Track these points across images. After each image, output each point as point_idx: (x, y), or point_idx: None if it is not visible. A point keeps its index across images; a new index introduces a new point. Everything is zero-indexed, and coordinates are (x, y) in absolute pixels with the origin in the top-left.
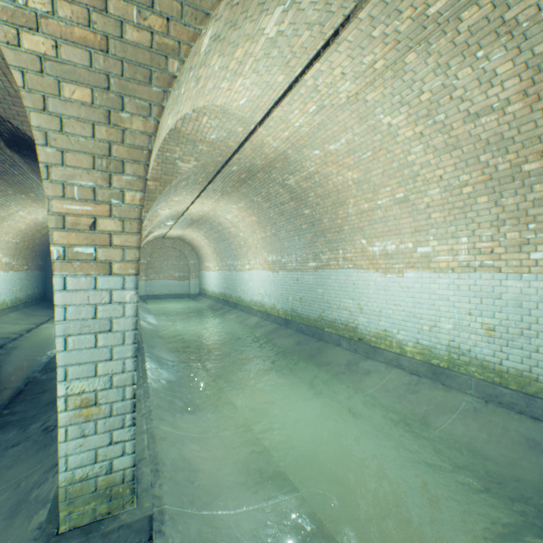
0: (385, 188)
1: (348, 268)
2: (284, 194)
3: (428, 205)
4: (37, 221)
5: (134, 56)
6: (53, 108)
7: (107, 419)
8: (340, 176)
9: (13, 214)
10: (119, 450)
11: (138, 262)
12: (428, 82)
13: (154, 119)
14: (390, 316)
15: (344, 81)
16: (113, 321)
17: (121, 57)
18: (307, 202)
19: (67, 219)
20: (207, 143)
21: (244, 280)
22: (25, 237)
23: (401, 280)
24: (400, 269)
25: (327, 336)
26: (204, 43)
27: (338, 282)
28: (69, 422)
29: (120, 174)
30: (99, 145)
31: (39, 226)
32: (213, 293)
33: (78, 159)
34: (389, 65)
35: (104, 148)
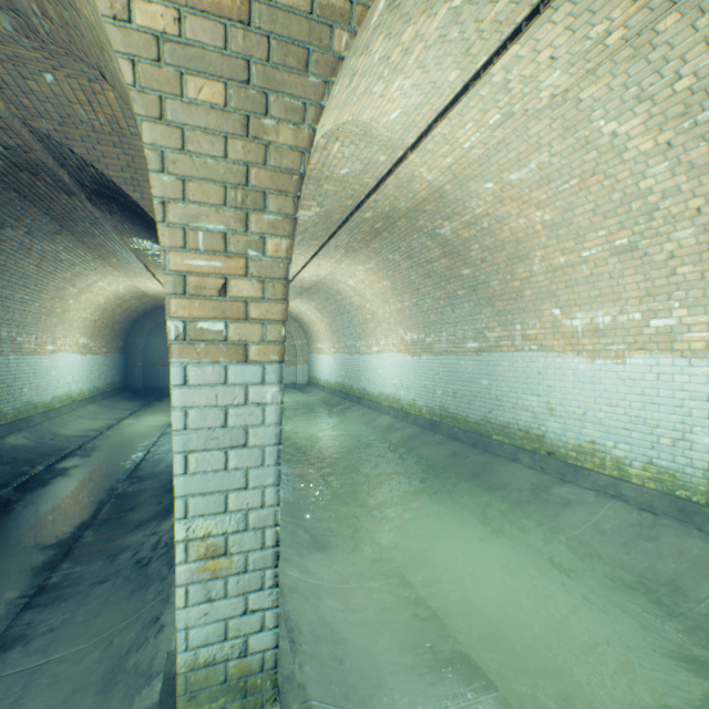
0: (596, 232)
1: (529, 350)
2: (433, 249)
3: (673, 255)
4: (118, 294)
5: (285, 28)
6: (171, 114)
7: (240, 576)
8: (523, 217)
9: (91, 285)
10: (256, 623)
11: (283, 343)
12: (693, 59)
13: (309, 126)
14: (601, 422)
15: (551, 71)
16: (248, 430)
17: (268, 30)
18: (467, 258)
19: (188, 280)
20: (335, 181)
21: (371, 366)
22: (104, 313)
23: (621, 368)
24: (620, 352)
25: (495, 446)
26: (378, 8)
27: (513, 371)
28: (189, 580)
29: (260, 212)
30: (233, 169)
31: (120, 300)
32: (327, 383)
33: (204, 190)
34: (630, 37)
35: (239, 173)
